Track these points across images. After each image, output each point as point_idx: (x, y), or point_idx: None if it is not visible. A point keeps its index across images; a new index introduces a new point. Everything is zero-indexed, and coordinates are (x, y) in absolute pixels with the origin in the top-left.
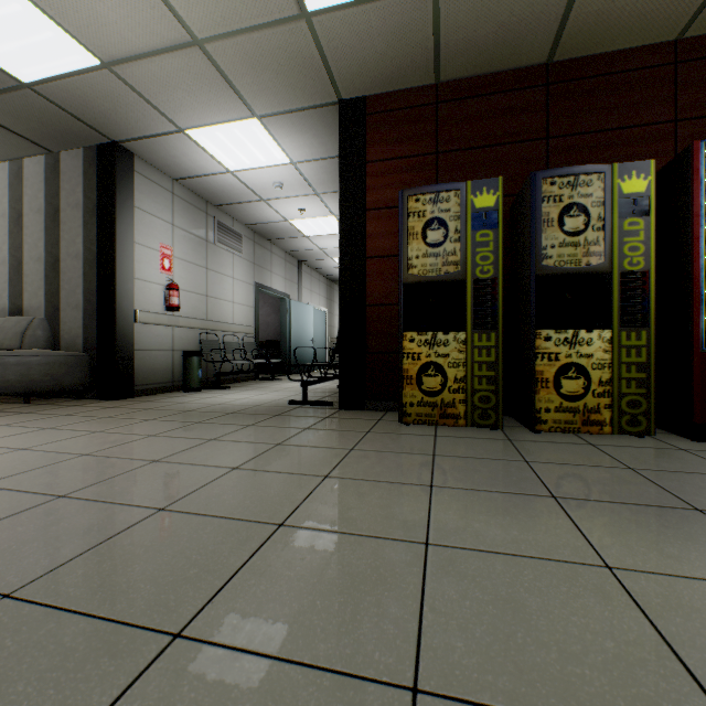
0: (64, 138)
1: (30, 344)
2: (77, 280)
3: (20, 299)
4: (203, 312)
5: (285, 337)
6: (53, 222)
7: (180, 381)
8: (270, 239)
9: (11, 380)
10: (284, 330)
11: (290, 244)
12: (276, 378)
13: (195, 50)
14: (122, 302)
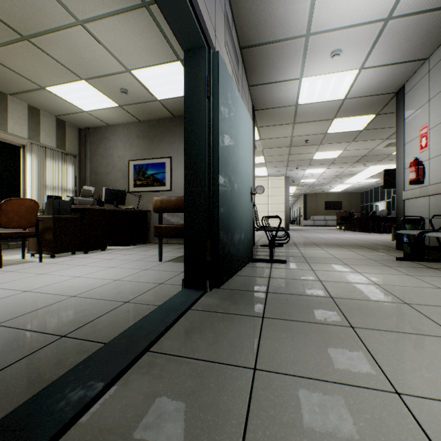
0: None
1: None
2: None
3: None
4: None
5: None
6: None
7: None
8: None
9: None
10: None
11: None
12: None
13: (297, 122)
14: (398, 189)
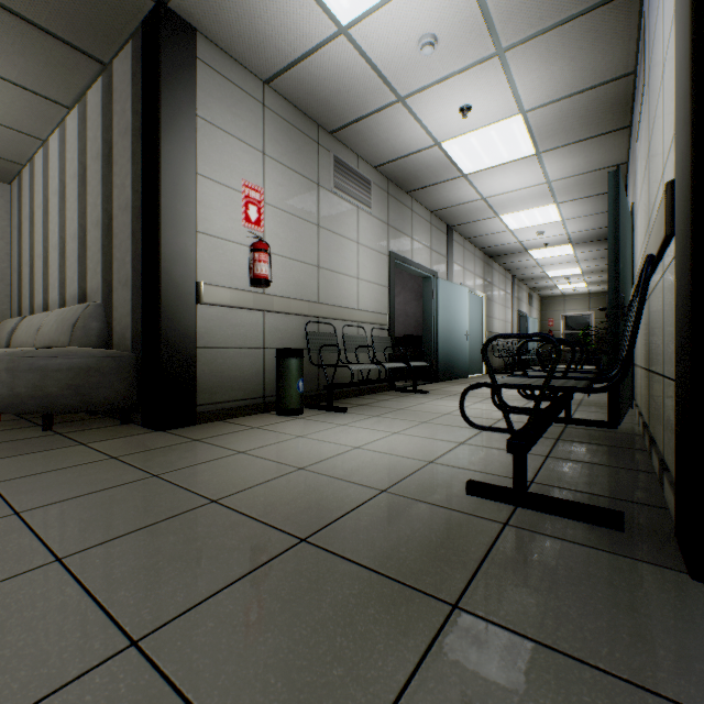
0: (99, 20)
1: (78, 340)
2: (126, 243)
3: (85, 281)
4: (312, 291)
5: (429, 330)
6: (107, 166)
7: (275, 395)
8: (410, 191)
9: (21, 393)
10: (428, 320)
11: (438, 196)
12: (419, 390)
13: None
14: (173, 269)
